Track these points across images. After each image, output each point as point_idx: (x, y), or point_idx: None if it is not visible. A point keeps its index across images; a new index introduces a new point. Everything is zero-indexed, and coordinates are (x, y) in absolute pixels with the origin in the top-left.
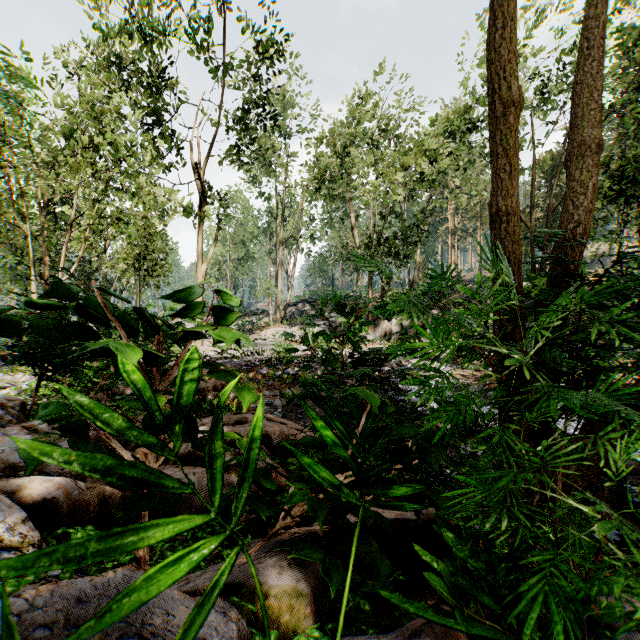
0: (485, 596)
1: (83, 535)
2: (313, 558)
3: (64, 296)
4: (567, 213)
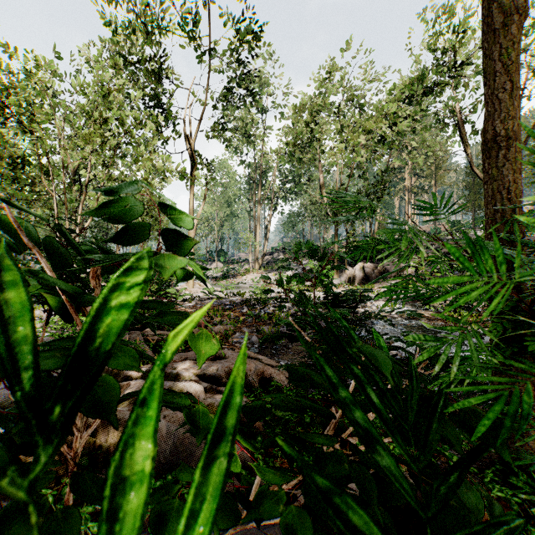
0: None
1: None
2: None
3: None
4: None
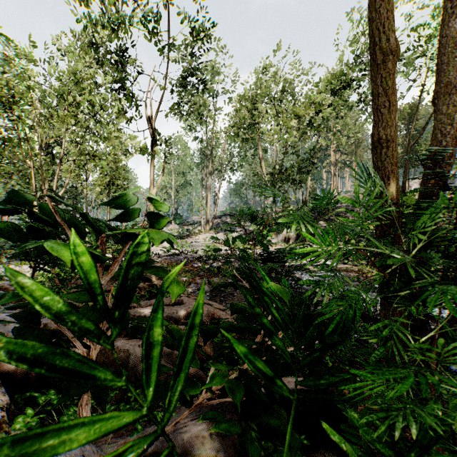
0: None
1: (46, 398)
2: (231, 433)
3: (21, 203)
4: (437, 140)
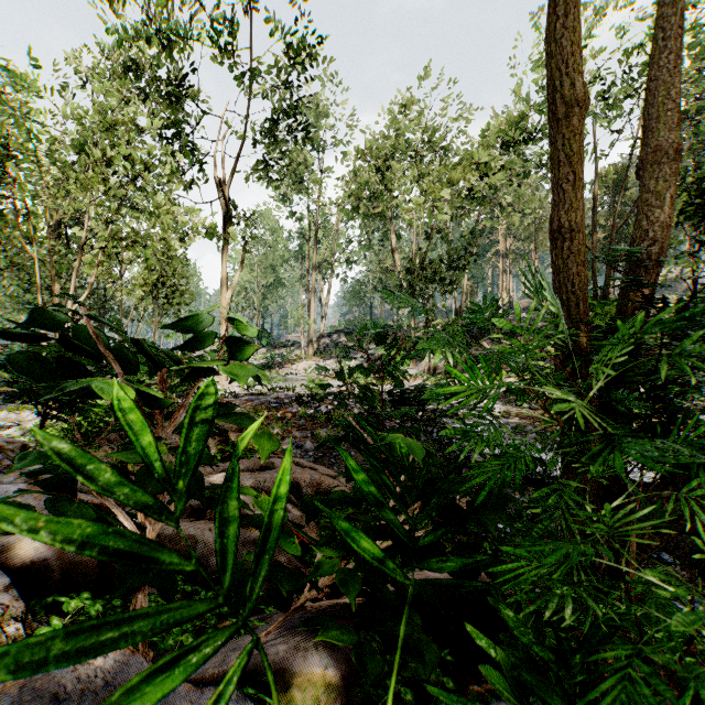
0: (556, 697)
1: (77, 604)
2: (344, 641)
3: (48, 325)
4: (641, 229)
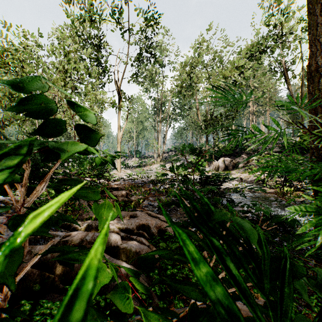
0: None
1: None
2: None
3: None
4: None
